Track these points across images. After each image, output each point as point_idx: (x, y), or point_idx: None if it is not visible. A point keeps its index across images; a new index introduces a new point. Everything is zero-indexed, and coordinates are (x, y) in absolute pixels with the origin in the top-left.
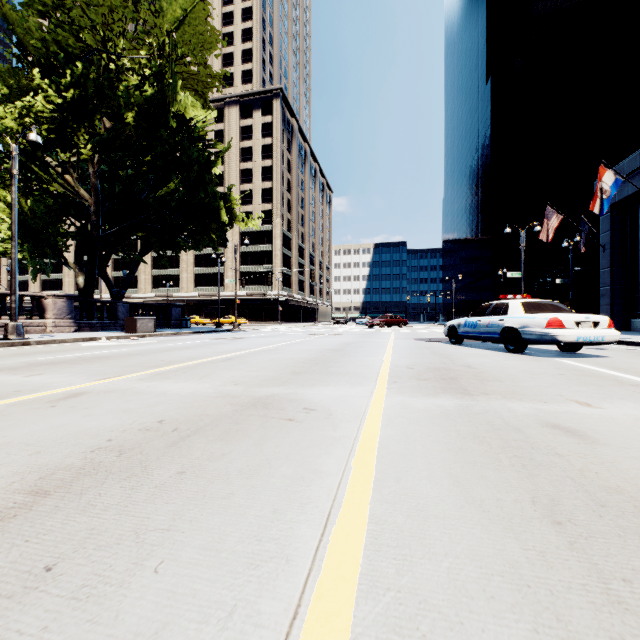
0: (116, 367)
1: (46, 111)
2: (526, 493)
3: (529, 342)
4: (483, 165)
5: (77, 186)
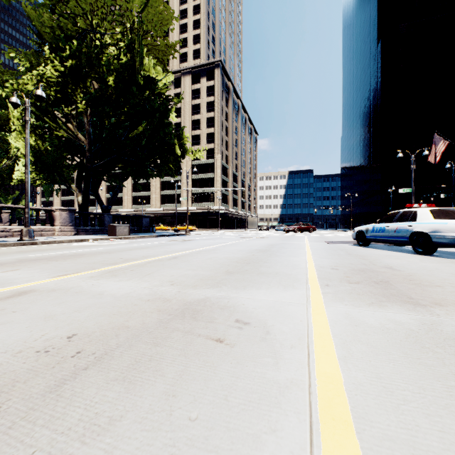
0: (81, 264)
1: (53, 78)
2: None
3: (440, 245)
4: (374, 108)
5: (76, 132)
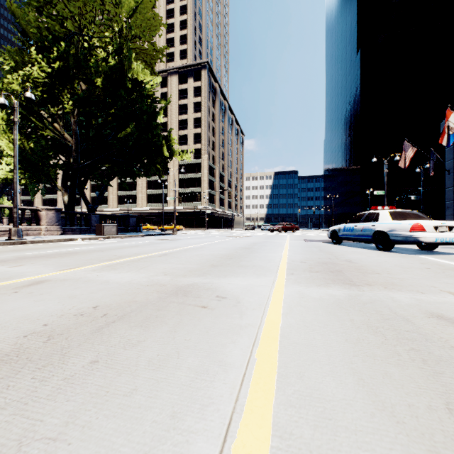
0: (79, 260)
1: (40, 78)
2: (438, 397)
3: (396, 242)
4: (354, 113)
5: (62, 131)
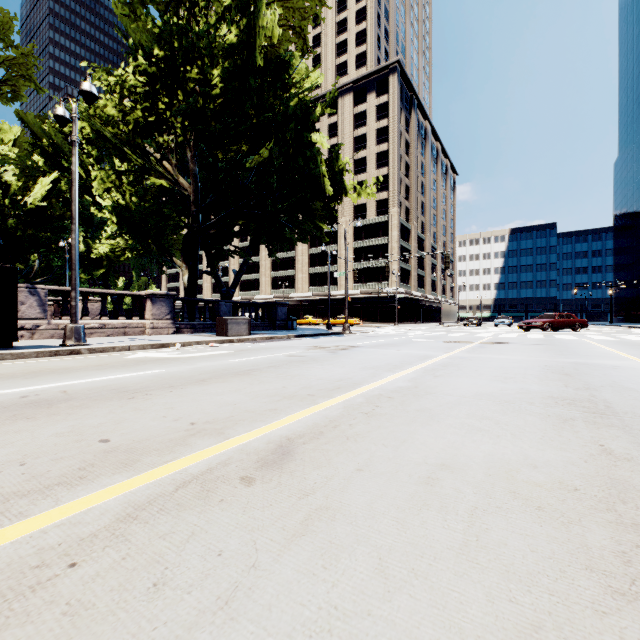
0: None
1: (135, 86)
2: None
3: None
4: None
5: (176, 174)
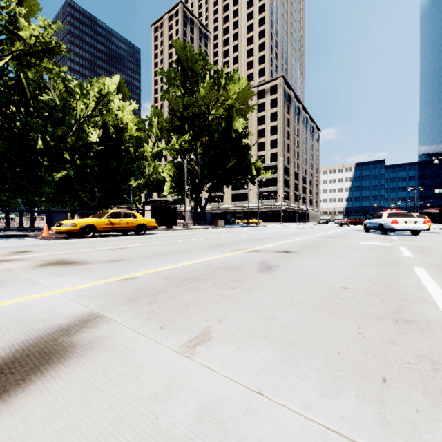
0: (234, 233)
1: (187, 139)
2: (311, 242)
3: (387, 230)
4: None
5: (194, 164)
